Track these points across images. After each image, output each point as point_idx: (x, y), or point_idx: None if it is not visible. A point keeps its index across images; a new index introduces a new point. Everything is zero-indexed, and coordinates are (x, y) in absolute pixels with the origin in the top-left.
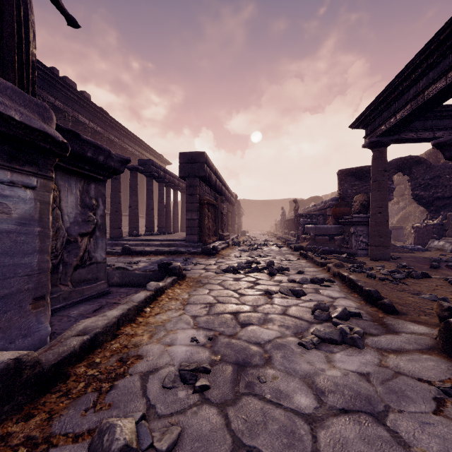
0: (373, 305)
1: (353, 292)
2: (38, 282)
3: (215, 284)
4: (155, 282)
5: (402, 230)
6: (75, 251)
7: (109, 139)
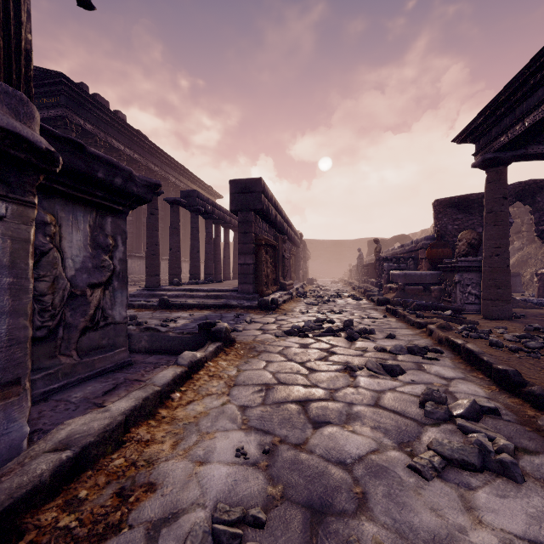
0: (513, 394)
1: (475, 369)
2: (8, 359)
3: (274, 353)
4: (191, 353)
5: (519, 278)
6: (83, 308)
7: (149, 168)
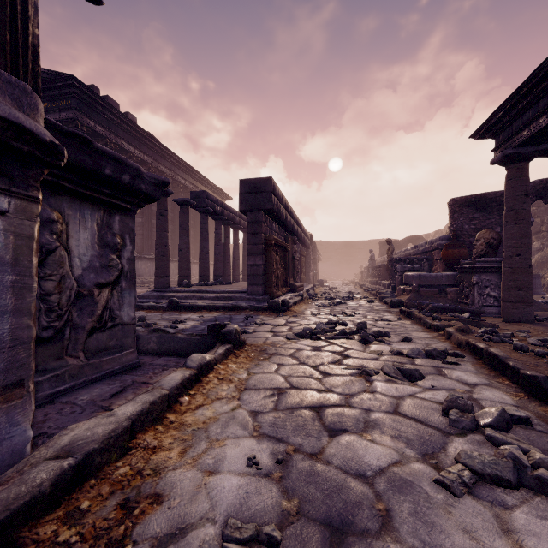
0: (544, 402)
1: (499, 375)
2: (11, 360)
3: (285, 356)
4: (200, 355)
5: (538, 280)
6: (90, 308)
7: (158, 170)
